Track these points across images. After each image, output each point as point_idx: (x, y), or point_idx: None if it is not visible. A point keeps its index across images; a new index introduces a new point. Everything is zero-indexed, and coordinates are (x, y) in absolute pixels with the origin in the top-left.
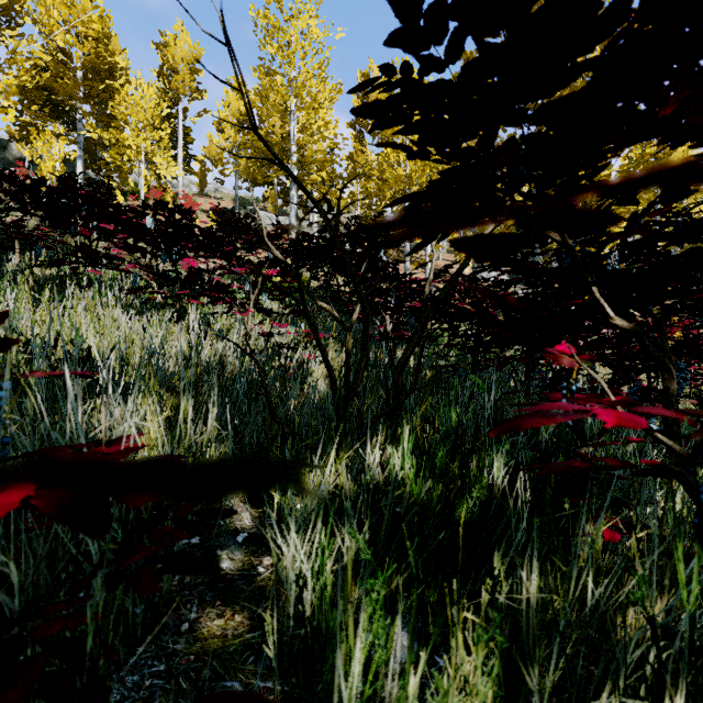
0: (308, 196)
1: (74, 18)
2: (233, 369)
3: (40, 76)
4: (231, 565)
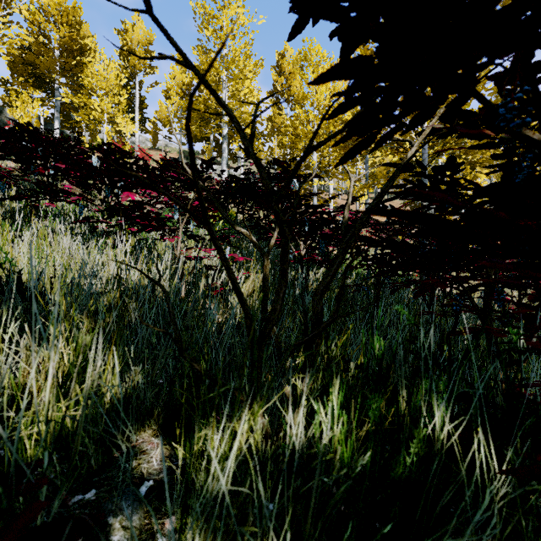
0: (217, 99)
1: (52, 8)
2: None
3: (25, 54)
4: (124, 536)
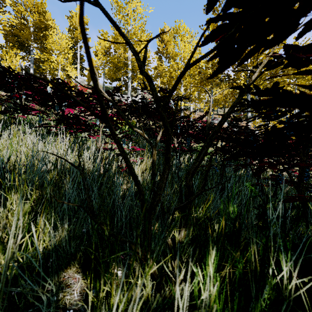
0: (118, 30)
1: (28, 3)
2: (89, 169)
3: (13, 30)
4: None
